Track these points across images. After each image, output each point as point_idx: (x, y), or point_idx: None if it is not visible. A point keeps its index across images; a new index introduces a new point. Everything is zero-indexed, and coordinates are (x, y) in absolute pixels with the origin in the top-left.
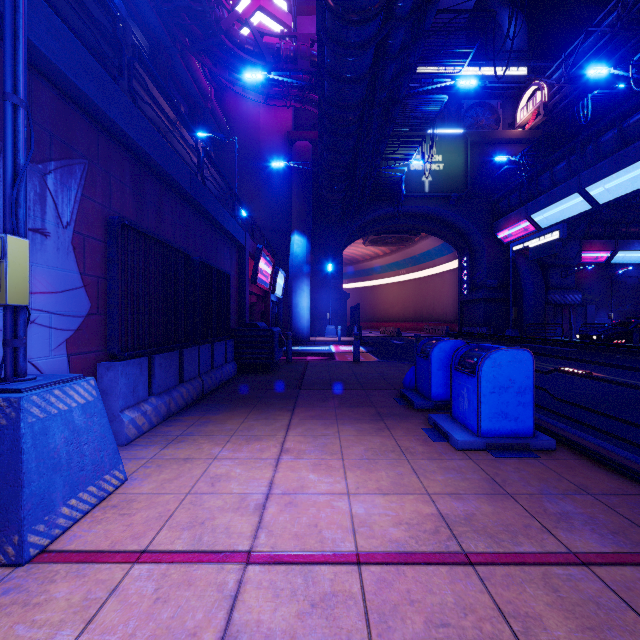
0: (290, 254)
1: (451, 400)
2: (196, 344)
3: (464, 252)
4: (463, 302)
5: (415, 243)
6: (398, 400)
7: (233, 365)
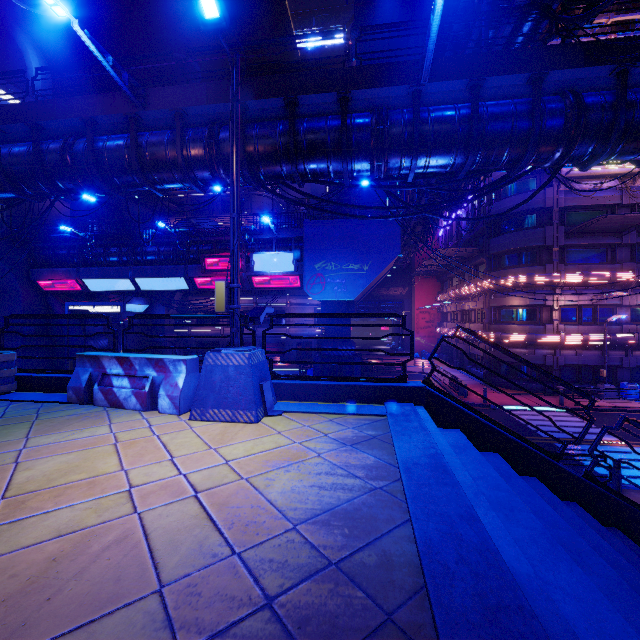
0: None
1: None
2: None
3: None
4: None
5: None
6: None
7: None
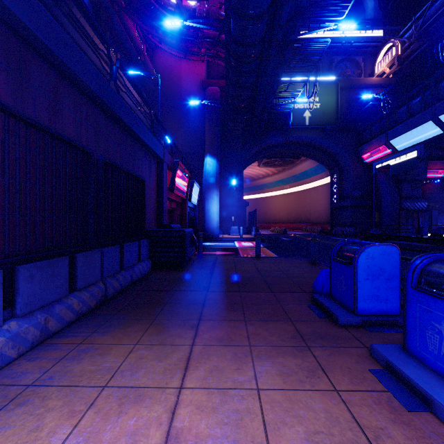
0: (203, 171)
1: (405, 328)
2: (102, 246)
3: (334, 171)
4: (333, 208)
5: (296, 165)
6: (314, 309)
7: (147, 263)
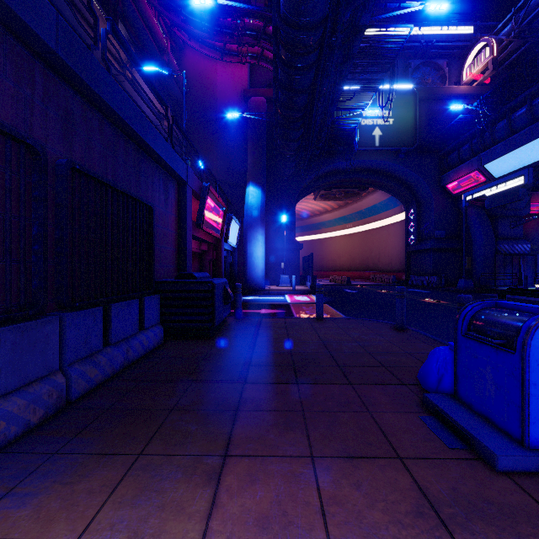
0: (245, 204)
1: None
2: (70, 309)
3: (411, 205)
4: (409, 252)
5: (362, 198)
6: (433, 426)
7: (156, 331)
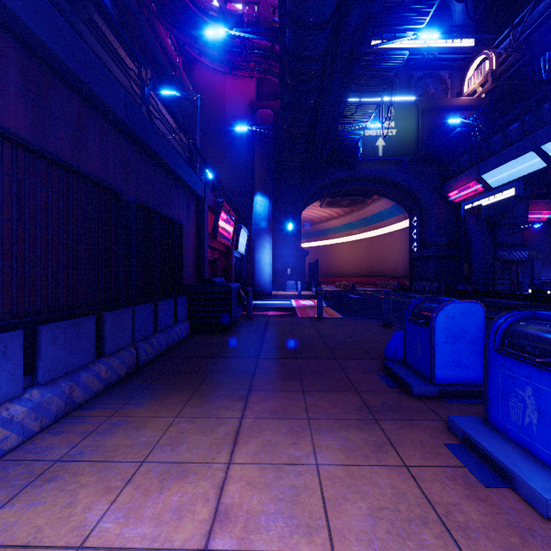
0: (253, 213)
1: (486, 397)
2: (133, 304)
3: (414, 212)
4: (413, 259)
5: (367, 205)
6: (385, 378)
7: (185, 325)
